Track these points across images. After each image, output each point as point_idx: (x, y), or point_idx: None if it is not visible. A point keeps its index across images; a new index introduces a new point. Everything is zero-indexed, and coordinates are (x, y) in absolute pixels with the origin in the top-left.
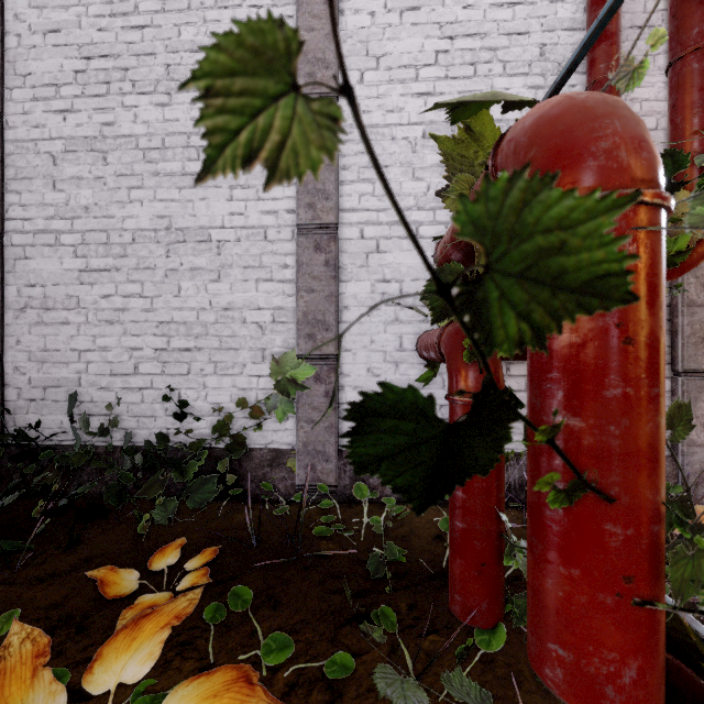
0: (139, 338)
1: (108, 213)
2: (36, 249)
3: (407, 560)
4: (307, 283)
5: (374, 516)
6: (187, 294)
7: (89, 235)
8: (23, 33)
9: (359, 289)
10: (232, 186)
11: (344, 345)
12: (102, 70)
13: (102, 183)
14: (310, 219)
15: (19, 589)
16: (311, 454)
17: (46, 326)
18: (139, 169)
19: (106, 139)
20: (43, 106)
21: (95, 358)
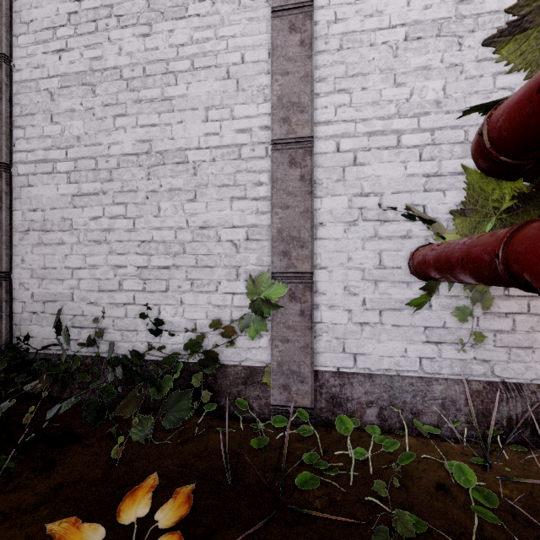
0: (123, 256)
1: (96, 141)
2: (37, 177)
3: None
4: (281, 199)
5: (357, 449)
6: (166, 214)
7: (80, 163)
8: None
9: (334, 205)
10: (207, 107)
11: (319, 263)
12: (91, 10)
13: (91, 113)
14: (285, 133)
15: None
16: (286, 374)
17: (45, 246)
18: (123, 98)
19: (94, 72)
20: (43, 48)
21: (85, 275)
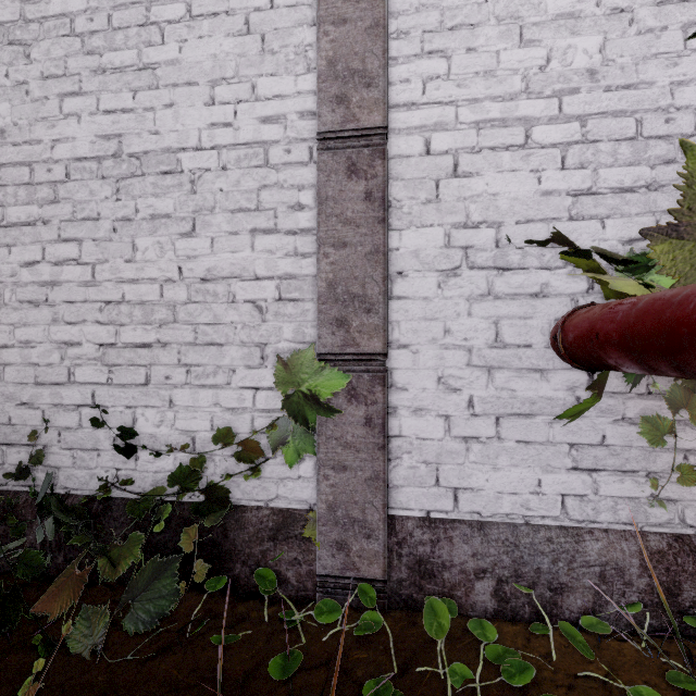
0: (75, 327)
1: (31, 137)
2: None
3: None
4: (334, 231)
5: (463, 663)
6: (145, 257)
7: (6, 172)
8: None
9: (422, 242)
10: (214, 81)
11: (397, 338)
12: None
13: (24, 91)
14: (340, 122)
15: None
16: (342, 524)
17: None
18: (75, 66)
19: (28, 24)
20: None
21: (13, 357)
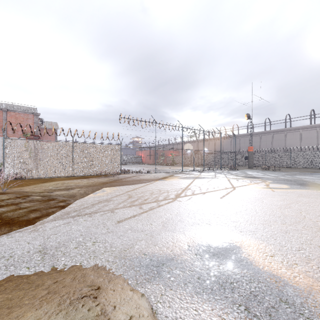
0: None
1: None
2: None
3: None
4: None
5: None
6: None
7: None
8: None
9: None
10: None
11: None
12: None
13: None
14: None
15: None
16: None
17: None
18: None
19: None
20: None
21: None
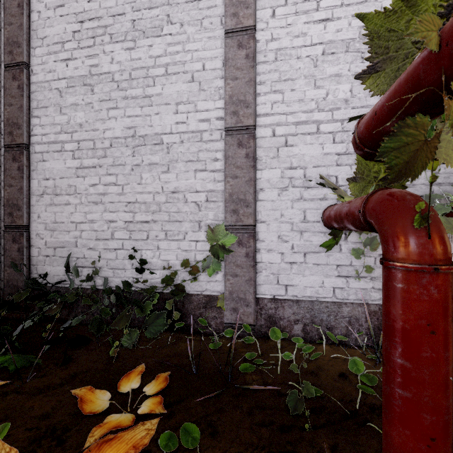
0: (114, 214)
1: (94, 128)
2: (50, 154)
3: (320, 396)
4: (232, 171)
5: (286, 352)
6: (146, 182)
7: (82, 143)
8: (42, 10)
9: (271, 175)
10: (177, 103)
11: (260, 218)
12: (91, 29)
13: (91, 107)
14: (234, 123)
15: (23, 398)
16: (235, 300)
17: (56, 206)
18: (114, 96)
19: (93, 76)
20: (54, 57)
21: (86, 227)
